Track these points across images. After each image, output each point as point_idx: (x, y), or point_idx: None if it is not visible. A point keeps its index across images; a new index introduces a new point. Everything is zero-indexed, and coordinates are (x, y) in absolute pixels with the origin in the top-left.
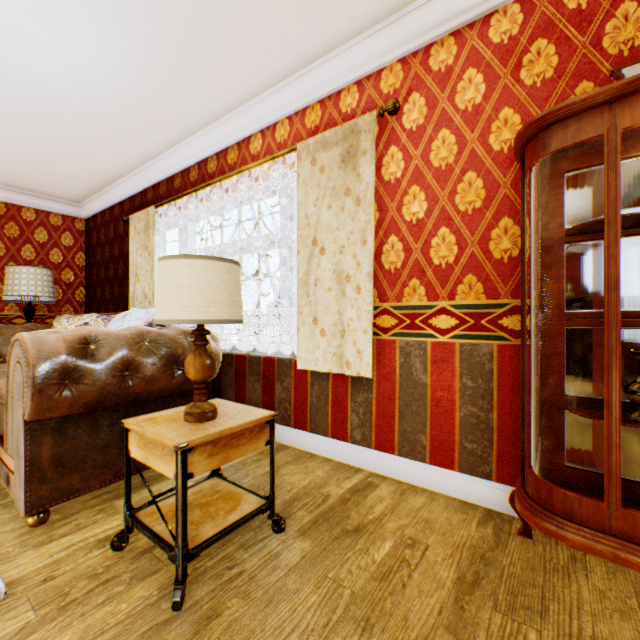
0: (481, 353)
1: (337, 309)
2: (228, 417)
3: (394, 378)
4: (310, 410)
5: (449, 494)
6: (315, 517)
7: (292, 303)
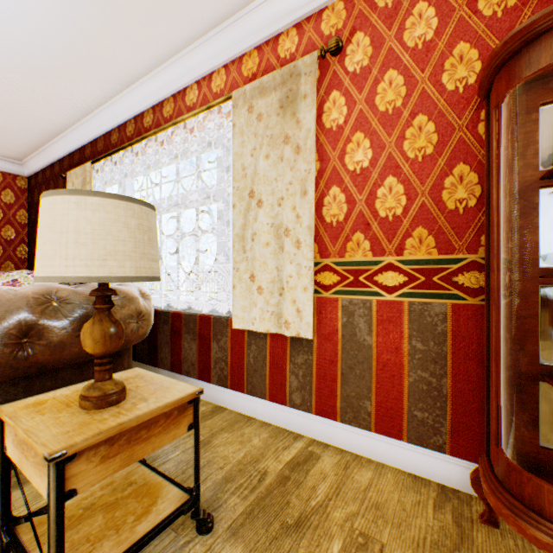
0: (433, 313)
1: (275, 265)
2: (139, 398)
3: (336, 339)
4: (247, 371)
5: (397, 466)
6: (250, 506)
7: (229, 259)
